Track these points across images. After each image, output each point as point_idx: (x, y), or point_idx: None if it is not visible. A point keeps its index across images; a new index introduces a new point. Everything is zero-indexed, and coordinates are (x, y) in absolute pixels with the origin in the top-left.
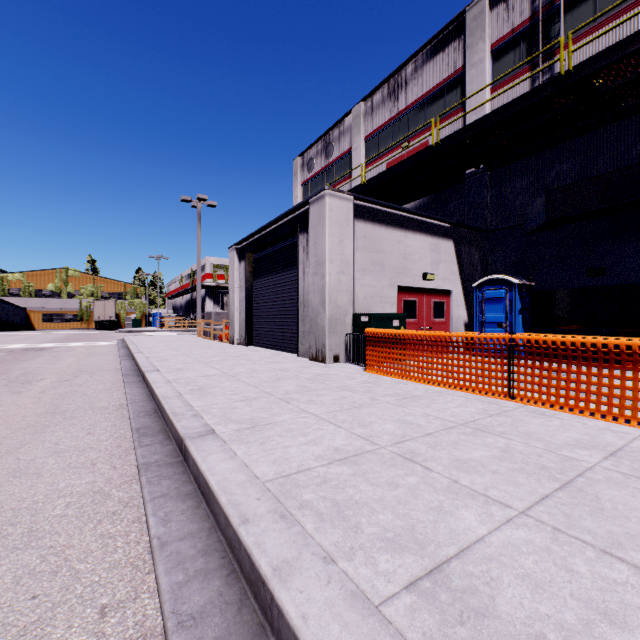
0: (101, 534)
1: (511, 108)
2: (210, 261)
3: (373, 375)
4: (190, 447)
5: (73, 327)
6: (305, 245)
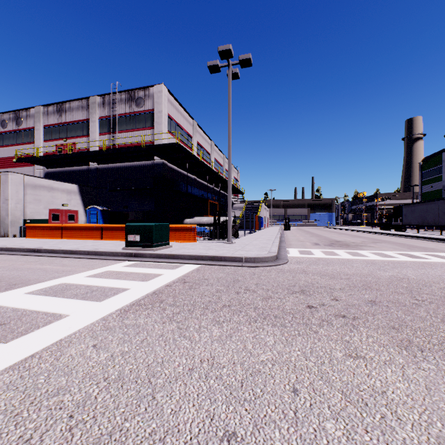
0: None
1: (93, 153)
2: None
3: (28, 239)
4: None
5: None
6: None
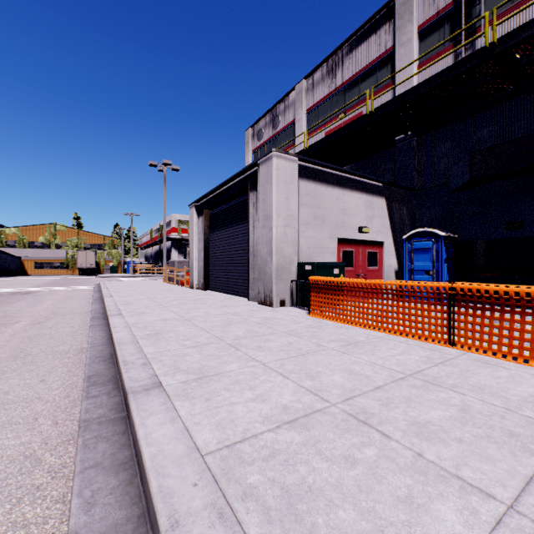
0: (14, 521)
1: (439, 78)
2: (175, 217)
3: (316, 319)
4: (131, 405)
5: (60, 273)
6: (255, 201)
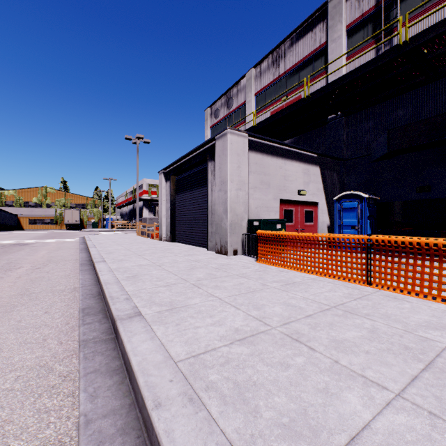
0: (38, 408)
1: (362, 70)
2: (146, 182)
3: (262, 265)
4: (119, 328)
5: (50, 228)
6: (212, 169)
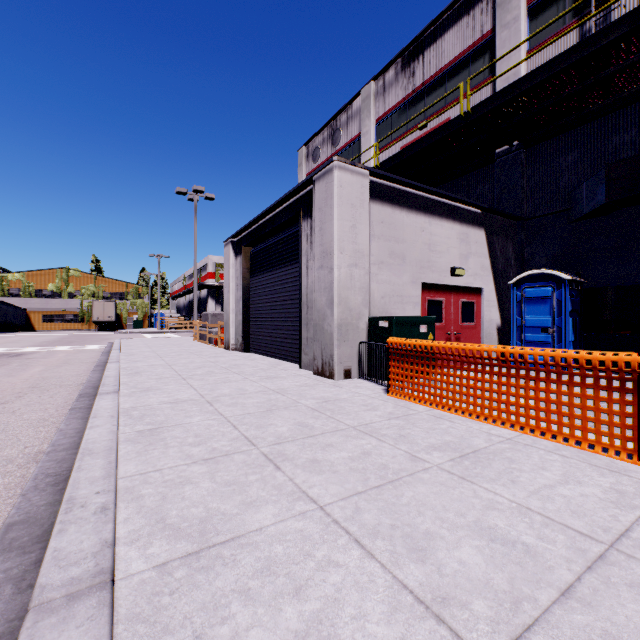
0: None
1: (567, 59)
2: (212, 260)
3: (399, 402)
4: None
5: (74, 328)
6: (309, 233)
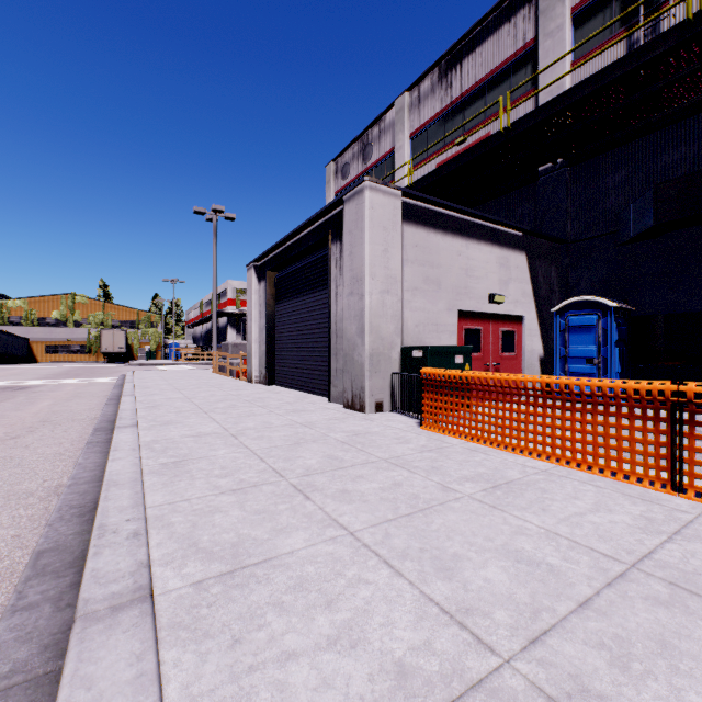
0: None
1: (611, 73)
2: (232, 285)
3: (433, 435)
4: (67, 661)
5: (80, 359)
6: (338, 257)
